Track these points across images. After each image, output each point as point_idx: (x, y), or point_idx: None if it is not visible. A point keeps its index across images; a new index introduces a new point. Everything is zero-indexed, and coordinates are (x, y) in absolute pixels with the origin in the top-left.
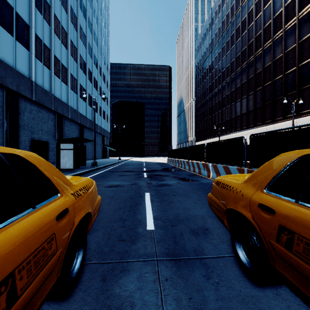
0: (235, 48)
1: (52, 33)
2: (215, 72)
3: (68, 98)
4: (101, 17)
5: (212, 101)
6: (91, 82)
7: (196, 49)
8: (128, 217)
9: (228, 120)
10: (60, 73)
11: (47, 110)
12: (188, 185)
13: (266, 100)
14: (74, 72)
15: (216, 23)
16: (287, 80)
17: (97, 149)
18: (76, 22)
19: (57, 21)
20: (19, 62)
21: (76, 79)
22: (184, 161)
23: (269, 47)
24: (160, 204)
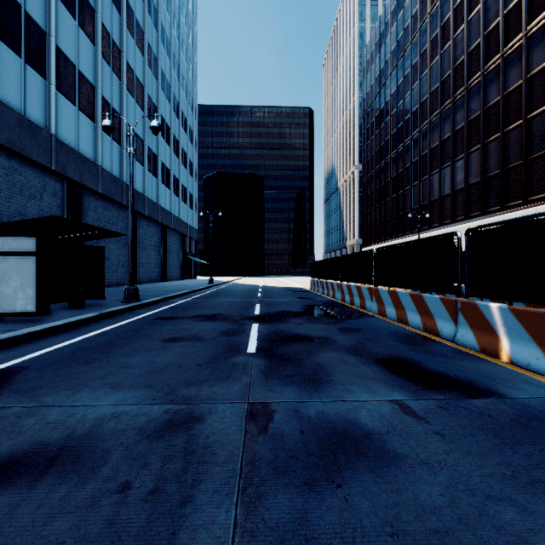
0: (452, 48)
1: None
2: (406, 106)
3: (96, 149)
4: (178, 3)
5: (398, 165)
6: None
7: (364, 66)
8: None
9: (436, 201)
10: (76, 93)
11: (38, 169)
12: (497, 460)
13: (535, 150)
14: (113, 97)
15: (407, 7)
16: None
17: (170, 261)
18: None
19: None
20: None
21: (119, 114)
22: (360, 288)
23: (542, 27)
24: None
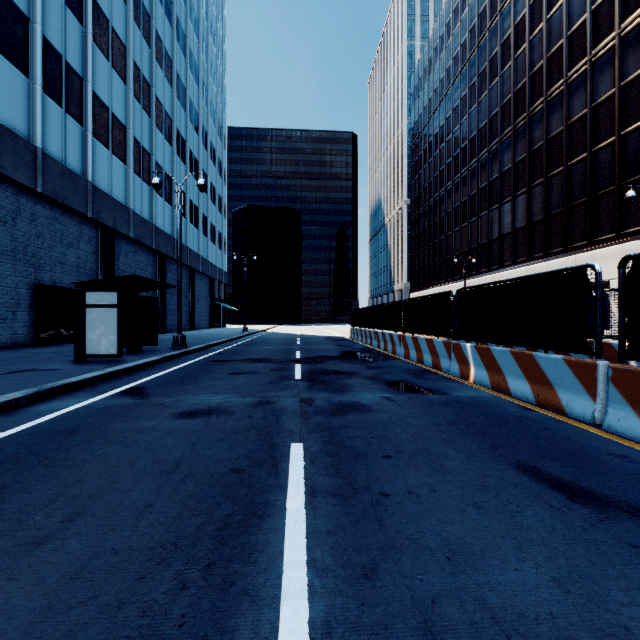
0: (499, 85)
1: (88, 41)
2: (454, 141)
3: (127, 192)
4: (207, 23)
5: (447, 205)
6: (184, 162)
7: (412, 93)
8: (183, 637)
9: (484, 245)
10: (109, 136)
11: (75, 217)
12: (419, 410)
13: (574, 198)
14: (143, 136)
15: (456, 35)
16: (626, 149)
17: (198, 307)
18: (149, 26)
19: (102, 16)
20: (1, 99)
21: (149, 152)
22: (392, 335)
23: (580, 76)
24: (343, 515)
